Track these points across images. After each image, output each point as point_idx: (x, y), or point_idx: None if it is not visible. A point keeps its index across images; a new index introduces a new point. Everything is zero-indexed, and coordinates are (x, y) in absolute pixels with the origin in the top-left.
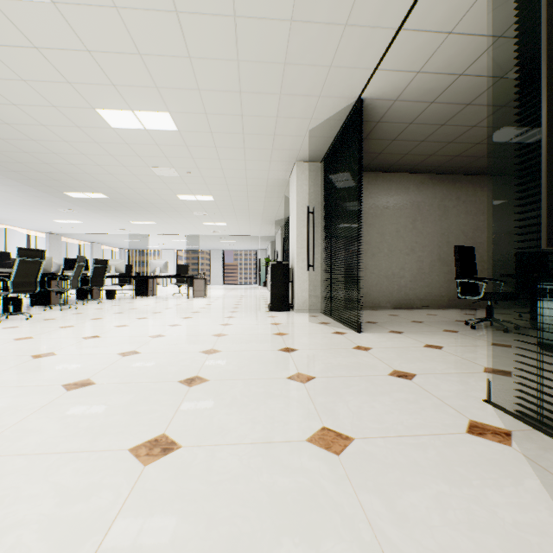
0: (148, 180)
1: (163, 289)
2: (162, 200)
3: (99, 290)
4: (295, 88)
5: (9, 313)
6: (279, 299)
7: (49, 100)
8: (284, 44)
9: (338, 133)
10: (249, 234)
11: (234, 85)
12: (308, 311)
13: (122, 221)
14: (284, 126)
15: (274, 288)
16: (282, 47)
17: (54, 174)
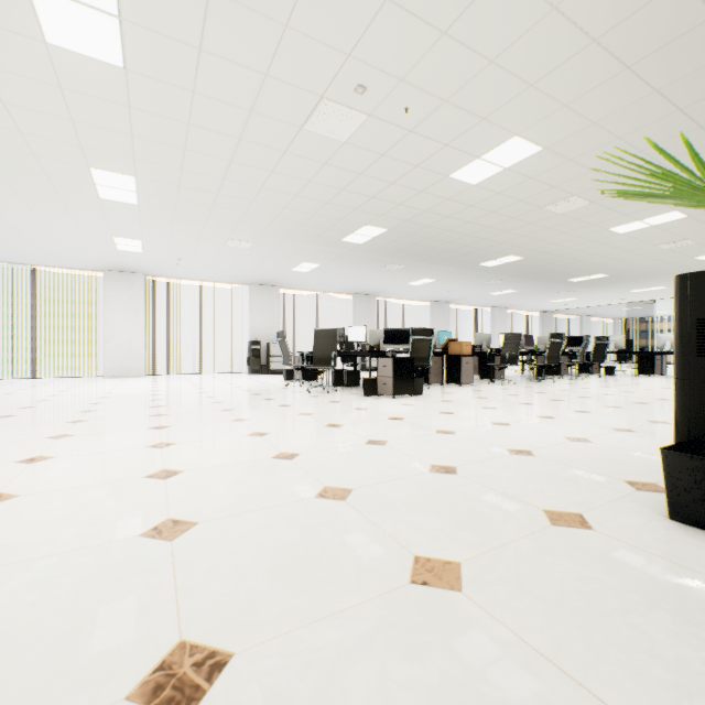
0: (653, 254)
1: None
2: (671, 266)
3: (597, 366)
4: None
5: (542, 377)
6: None
7: (575, 236)
8: None
9: None
10: None
11: None
12: None
13: (618, 292)
14: None
15: None
16: None
17: (563, 270)
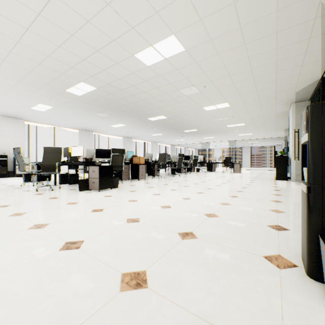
0: (214, 122)
1: (217, 169)
2: (219, 128)
3: (193, 168)
4: (282, 84)
5: (175, 174)
6: (281, 174)
7: (190, 109)
8: (274, 76)
9: (315, 89)
10: (267, 137)
11: (254, 90)
12: (299, 181)
13: (200, 138)
14: (280, 94)
15: (277, 168)
16: (273, 77)
17: (182, 126)
